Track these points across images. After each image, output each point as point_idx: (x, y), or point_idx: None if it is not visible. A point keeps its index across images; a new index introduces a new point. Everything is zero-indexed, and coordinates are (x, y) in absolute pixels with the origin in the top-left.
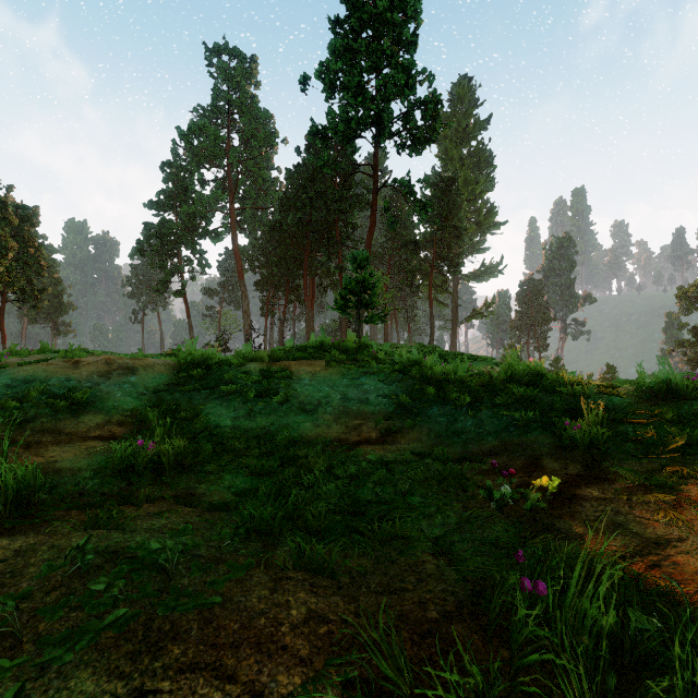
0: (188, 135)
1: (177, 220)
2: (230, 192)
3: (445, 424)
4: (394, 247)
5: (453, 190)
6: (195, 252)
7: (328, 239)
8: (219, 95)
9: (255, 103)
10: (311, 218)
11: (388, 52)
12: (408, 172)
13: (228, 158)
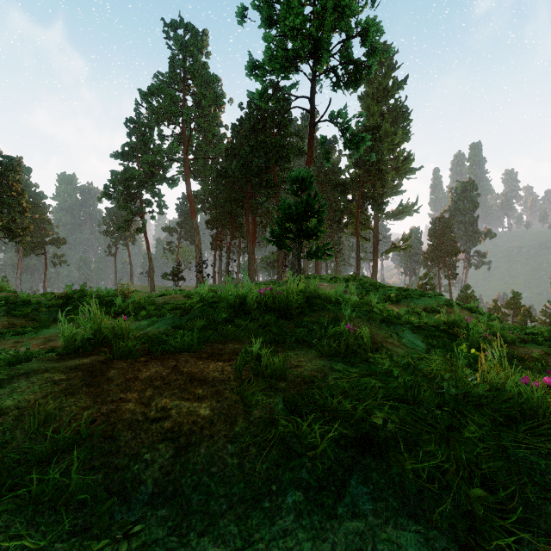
0: (147, 95)
1: (138, 168)
2: (184, 145)
3: None
4: (324, 190)
5: (377, 137)
6: (154, 195)
7: (267, 181)
8: (175, 63)
9: (206, 69)
10: (252, 164)
11: None
12: (345, 106)
13: (182, 115)
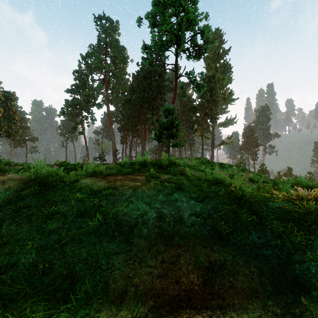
0: (85, 57)
1: (80, 98)
2: (106, 85)
3: (276, 263)
4: (184, 110)
5: (213, 82)
6: (89, 113)
7: (152, 106)
8: (101, 39)
9: (118, 42)
10: (144, 96)
11: (183, 3)
12: (193, 69)
13: (105, 69)
